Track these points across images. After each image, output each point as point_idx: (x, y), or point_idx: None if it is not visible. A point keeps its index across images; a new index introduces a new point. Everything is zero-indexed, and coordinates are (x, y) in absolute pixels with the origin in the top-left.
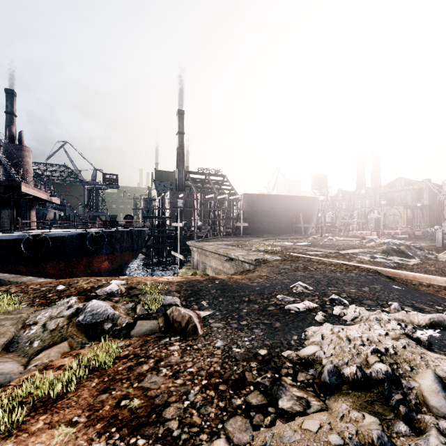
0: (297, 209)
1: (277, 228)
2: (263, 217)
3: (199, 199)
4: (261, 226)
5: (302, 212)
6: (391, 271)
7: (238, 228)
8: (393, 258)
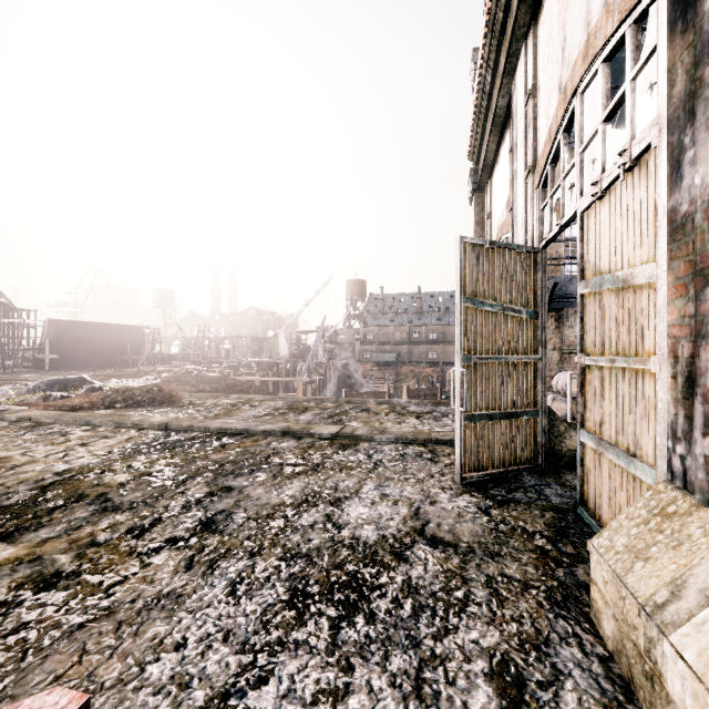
0: (124, 339)
1: (98, 360)
2: (78, 348)
3: None
4: (75, 359)
5: (131, 342)
6: None
7: (43, 361)
8: None
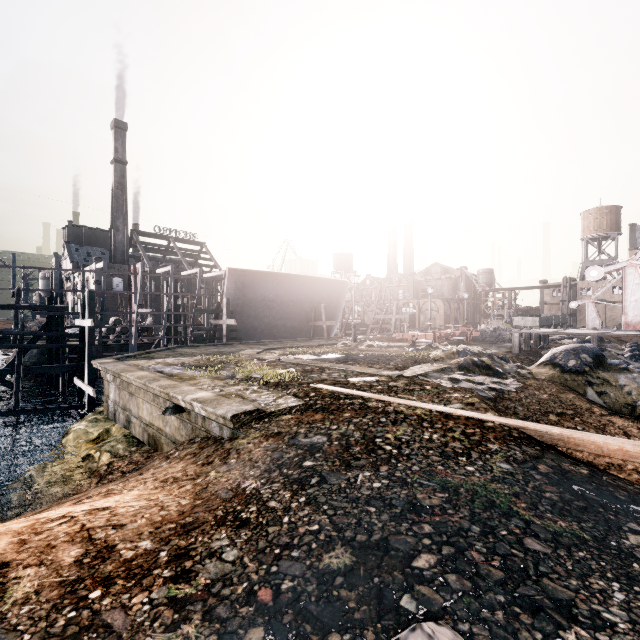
0: (316, 298)
1: (287, 328)
2: (264, 310)
3: (140, 274)
4: (261, 326)
5: (324, 303)
6: (562, 434)
7: (219, 330)
8: (483, 380)
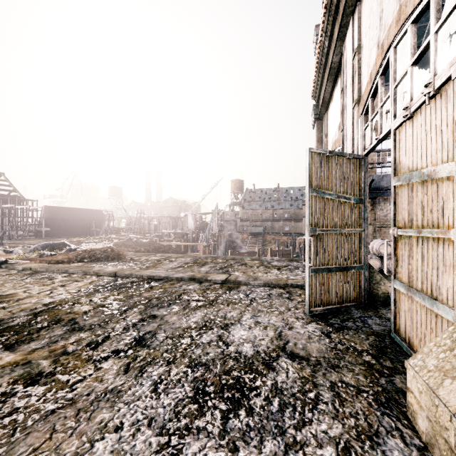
0: (91, 218)
1: (75, 232)
2: (62, 224)
3: None
4: (60, 231)
5: (95, 220)
6: None
7: (41, 232)
8: None
